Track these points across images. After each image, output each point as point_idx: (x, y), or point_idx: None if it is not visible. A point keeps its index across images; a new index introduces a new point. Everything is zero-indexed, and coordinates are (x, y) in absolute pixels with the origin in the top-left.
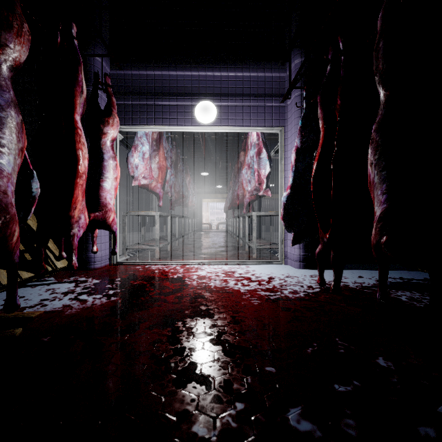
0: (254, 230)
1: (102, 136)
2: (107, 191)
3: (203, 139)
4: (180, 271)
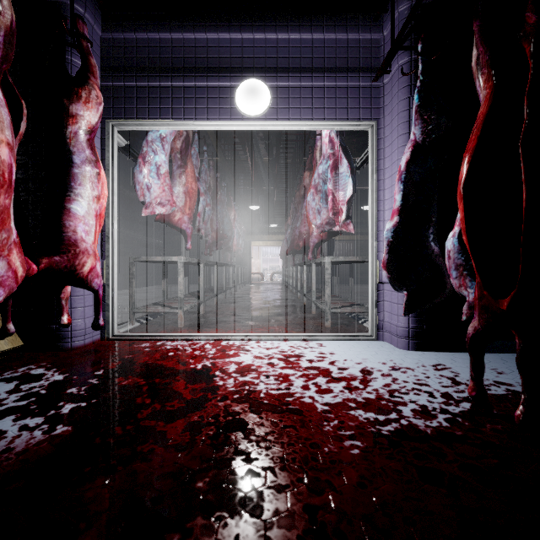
0: (327, 284)
1: (67, 121)
2: (76, 218)
3: (252, 160)
4: (210, 354)
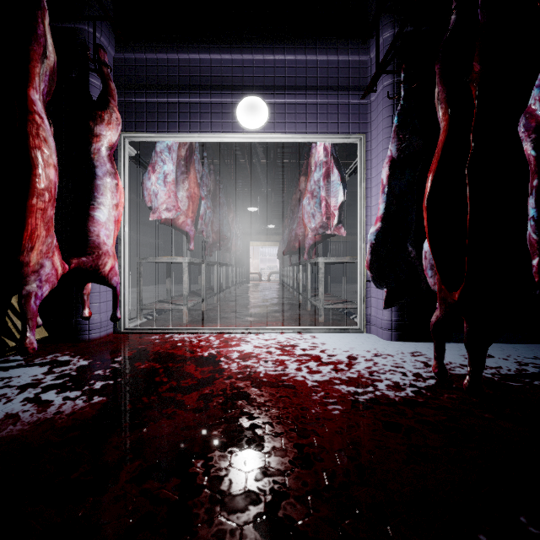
0: (321, 283)
1: (92, 139)
2: (99, 224)
3: (250, 163)
4: (214, 345)
